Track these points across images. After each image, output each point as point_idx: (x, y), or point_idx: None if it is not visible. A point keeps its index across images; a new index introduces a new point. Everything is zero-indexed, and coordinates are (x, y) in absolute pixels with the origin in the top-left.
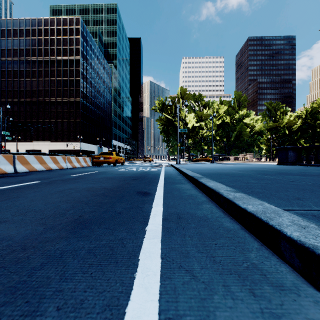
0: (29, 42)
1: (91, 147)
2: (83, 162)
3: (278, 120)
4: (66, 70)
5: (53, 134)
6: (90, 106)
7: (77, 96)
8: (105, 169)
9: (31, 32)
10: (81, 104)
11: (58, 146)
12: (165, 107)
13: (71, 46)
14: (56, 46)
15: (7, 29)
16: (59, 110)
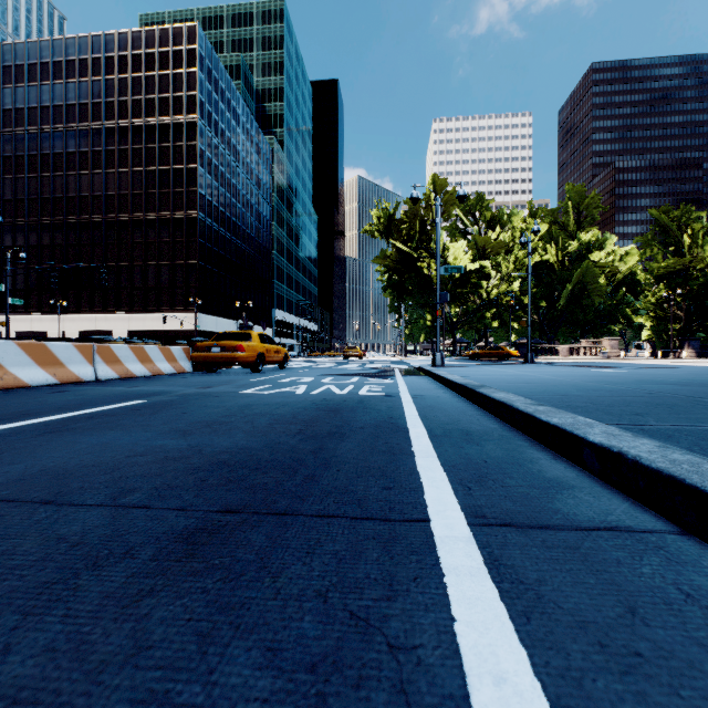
0: (87, 89)
1: (224, 325)
2: (163, 361)
3: (689, 252)
4: (166, 147)
5: (139, 296)
6: (221, 231)
7: (191, 207)
8: (201, 387)
9: (91, 65)
10: (200, 226)
11: (148, 322)
12: (396, 225)
13: (177, 92)
14: (144, 94)
15: (40, 63)
16: (152, 241)
